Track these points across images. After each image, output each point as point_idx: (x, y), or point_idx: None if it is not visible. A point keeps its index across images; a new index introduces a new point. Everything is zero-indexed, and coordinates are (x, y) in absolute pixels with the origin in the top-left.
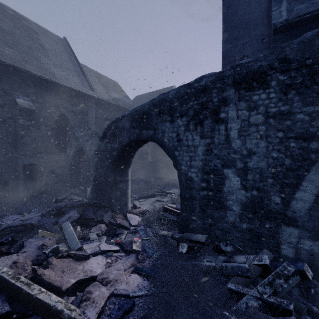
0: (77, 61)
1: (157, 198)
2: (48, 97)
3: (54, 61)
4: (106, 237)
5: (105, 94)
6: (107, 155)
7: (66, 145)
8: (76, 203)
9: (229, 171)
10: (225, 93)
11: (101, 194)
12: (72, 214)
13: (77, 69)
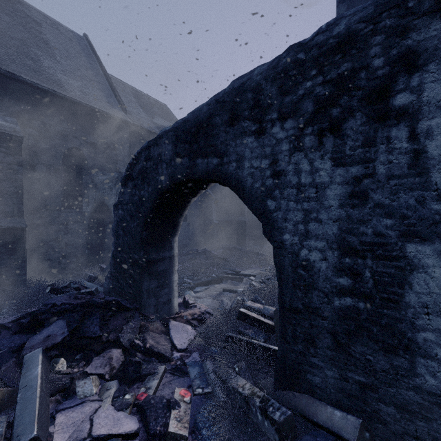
0: (102, 68)
1: (225, 284)
2: (49, 120)
3: (63, 64)
4: (120, 381)
5: (146, 119)
6: (133, 211)
7: (82, 197)
8: (81, 296)
9: (423, 250)
10: (412, 37)
11: (125, 282)
12: (55, 329)
13: (102, 80)
